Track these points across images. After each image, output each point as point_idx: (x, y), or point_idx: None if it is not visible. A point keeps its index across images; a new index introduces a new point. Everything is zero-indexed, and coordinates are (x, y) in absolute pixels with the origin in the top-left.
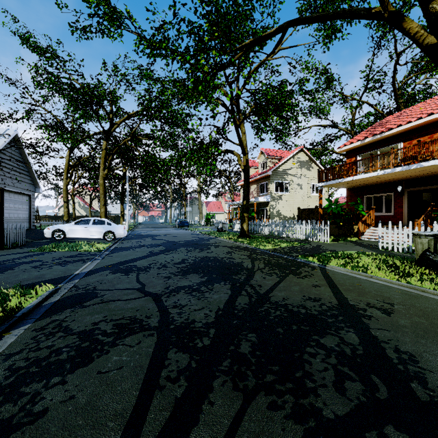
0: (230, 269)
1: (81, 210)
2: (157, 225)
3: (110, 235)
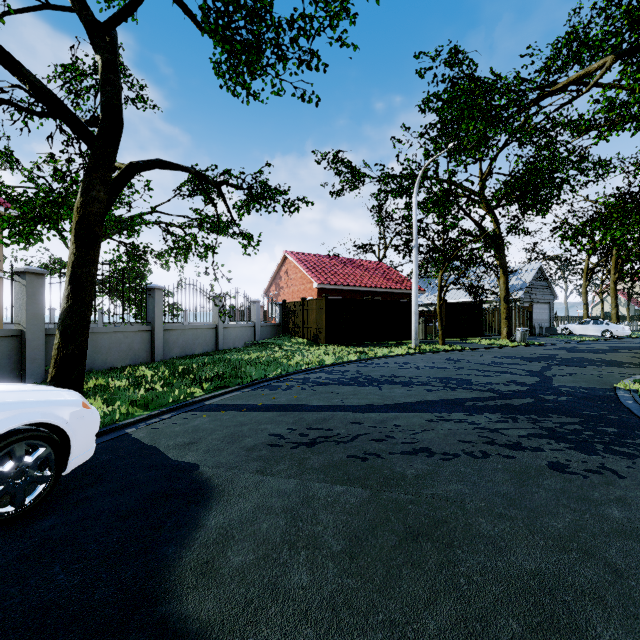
0: (637, 348)
1: (621, 309)
2: None
3: (607, 334)
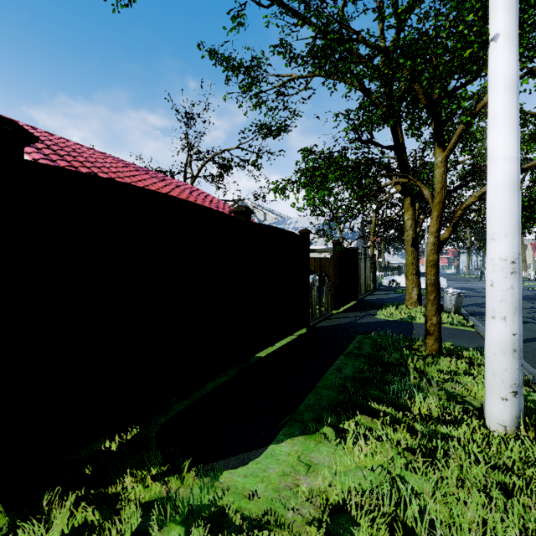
0: None
1: None
2: (451, 277)
3: None
